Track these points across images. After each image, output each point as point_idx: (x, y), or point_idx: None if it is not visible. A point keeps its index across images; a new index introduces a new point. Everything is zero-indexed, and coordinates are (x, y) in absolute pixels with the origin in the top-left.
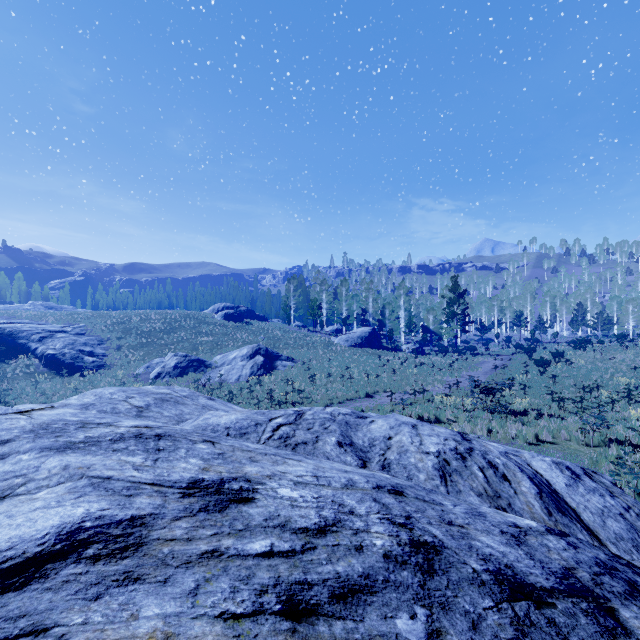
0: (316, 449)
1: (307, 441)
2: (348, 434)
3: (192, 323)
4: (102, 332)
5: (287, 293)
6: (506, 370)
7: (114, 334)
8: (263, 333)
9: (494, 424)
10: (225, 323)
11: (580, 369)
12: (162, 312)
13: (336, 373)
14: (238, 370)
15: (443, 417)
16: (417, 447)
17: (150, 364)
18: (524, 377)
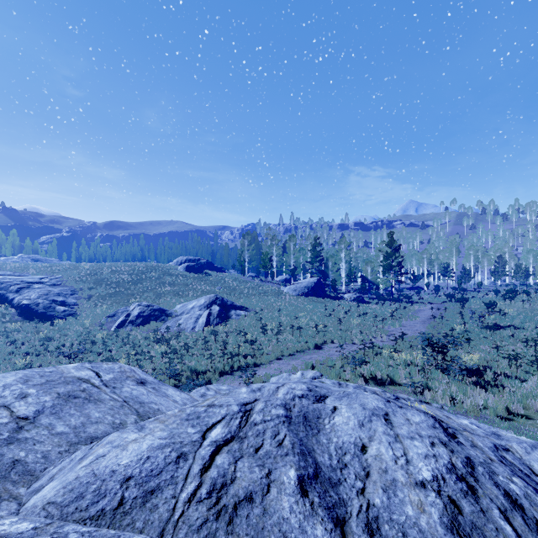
0: (267, 514)
1: (253, 491)
2: (309, 445)
3: (157, 274)
4: (76, 283)
5: (242, 247)
6: (443, 319)
7: (86, 285)
8: (220, 283)
9: (453, 388)
10: (187, 274)
11: (513, 319)
12: (131, 264)
13: (286, 322)
14: (195, 319)
15: (397, 378)
16: (405, 470)
17: (116, 313)
18: (462, 327)
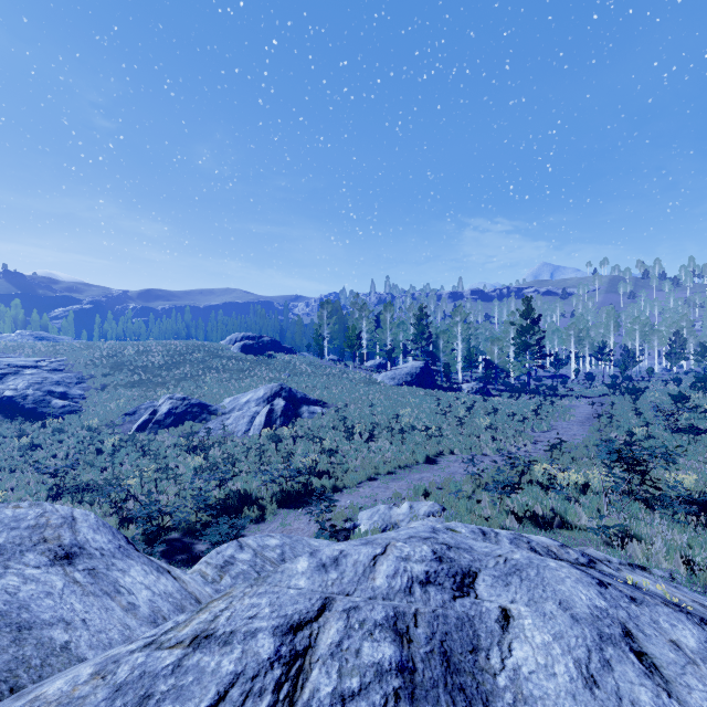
0: None
1: None
2: None
3: (201, 356)
4: (86, 367)
5: (320, 320)
6: (610, 419)
7: (100, 370)
8: (288, 369)
9: (676, 537)
10: (242, 356)
11: None
12: (166, 343)
13: (381, 423)
14: (250, 419)
15: (572, 516)
16: None
17: (137, 409)
18: (644, 431)
